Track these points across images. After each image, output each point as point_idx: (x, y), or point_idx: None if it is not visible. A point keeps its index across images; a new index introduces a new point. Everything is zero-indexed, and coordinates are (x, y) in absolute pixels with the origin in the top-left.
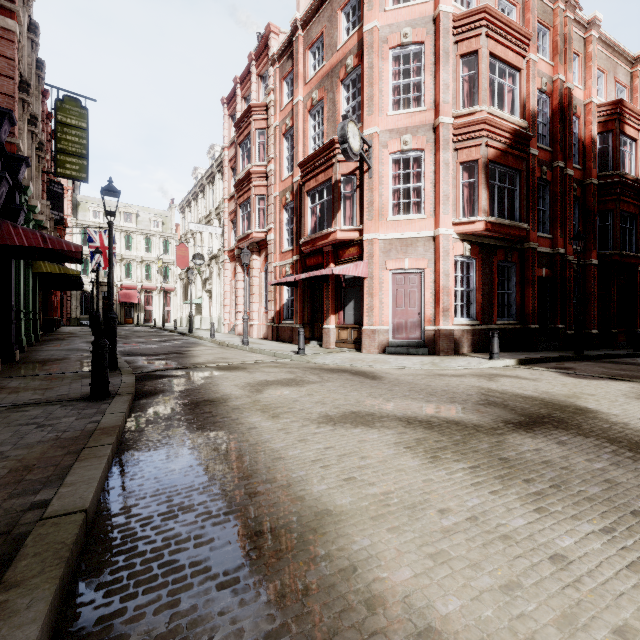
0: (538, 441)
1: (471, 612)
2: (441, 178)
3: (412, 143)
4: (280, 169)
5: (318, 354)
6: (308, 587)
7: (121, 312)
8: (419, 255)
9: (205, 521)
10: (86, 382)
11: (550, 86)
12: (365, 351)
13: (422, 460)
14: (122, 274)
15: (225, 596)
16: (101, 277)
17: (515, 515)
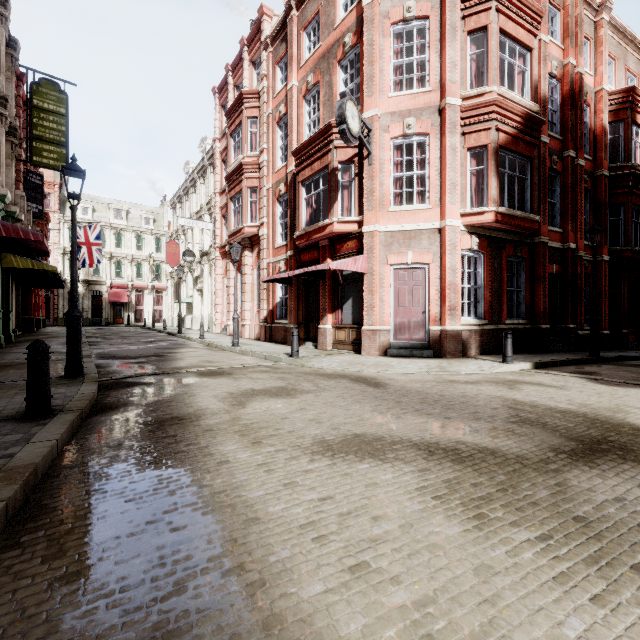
0: (612, 483)
1: None
2: (448, 164)
3: (416, 127)
4: (273, 159)
5: (313, 357)
6: None
7: (111, 312)
8: (423, 249)
9: None
10: None
11: (560, 71)
12: (365, 353)
13: (463, 523)
14: (112, 272)
15: None
16: (90, 275)
17: None
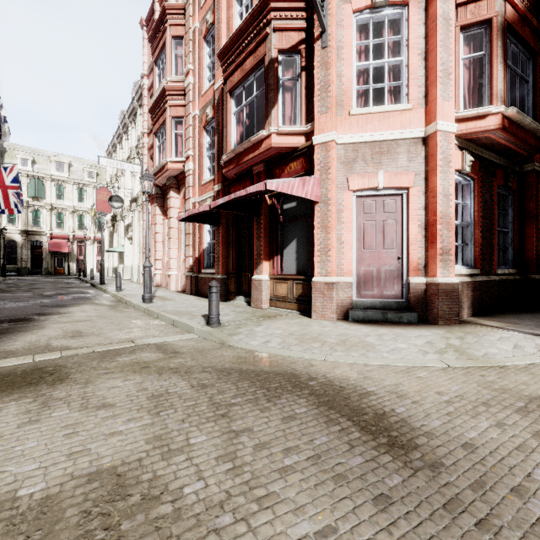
0: None
1: None
2: (439, 41)
3: None
4: (200, 81)
5: (242, 323)
6: None
7: (51, 261)
8: (400, 167)
9: None
10: None
11: None
12: (316, 316)
13: None
14: (53, 223)
15: None
16: (29, 226)
17: None
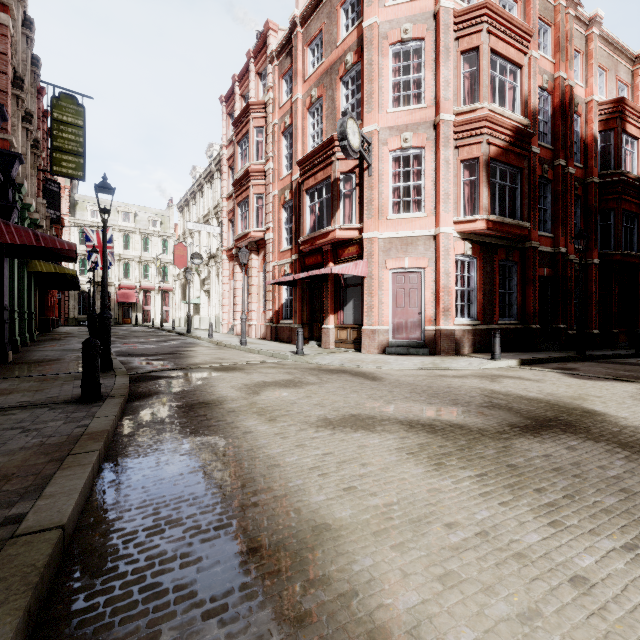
0: (547, 446)
1: None
2: (442, 176)
3: (412, 140)
4: (279, 167)
5: (317, 354)
6: (304, 616)
7: (119, 312)
8: (419, 254)
9: (193, 537)
10: (78, 383)
11: (551, 84)
12: (365, 351)
13: (426, 467)
14: (120, 274)
15: (211, 627)
16: (99, 277)
17: (528, 530)
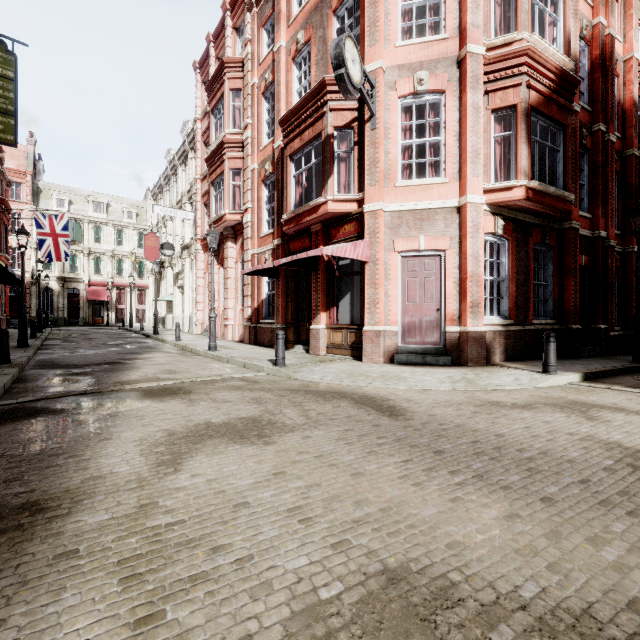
0: None
1: None
2: (469, 127)
3: (429, 82)
4: (259, 136)
5: (303, 365)
6: None
7: (89, 311)
8: (438, 232)
9: None
10: None
11: (589, 31)
12: (366, 360)
13: None
14: (90, 269)
15: None
16: (66, 272)
17: None
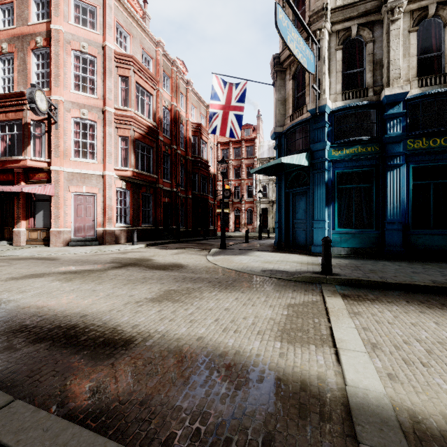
0: (120, 270)
1: (59, 302)
2: (107, 142)
3: (88, 115)
4: None
5: (8, 250)
6: None
7: None
8: (93, 185)
9: None
10: None
11: (170, 106)
12: (52, 245)
13: (63, 282)
14: None
15: None
16: None
17: (89, 286)
